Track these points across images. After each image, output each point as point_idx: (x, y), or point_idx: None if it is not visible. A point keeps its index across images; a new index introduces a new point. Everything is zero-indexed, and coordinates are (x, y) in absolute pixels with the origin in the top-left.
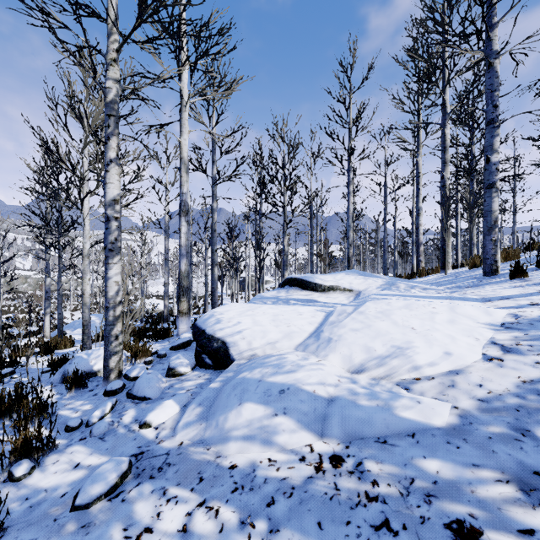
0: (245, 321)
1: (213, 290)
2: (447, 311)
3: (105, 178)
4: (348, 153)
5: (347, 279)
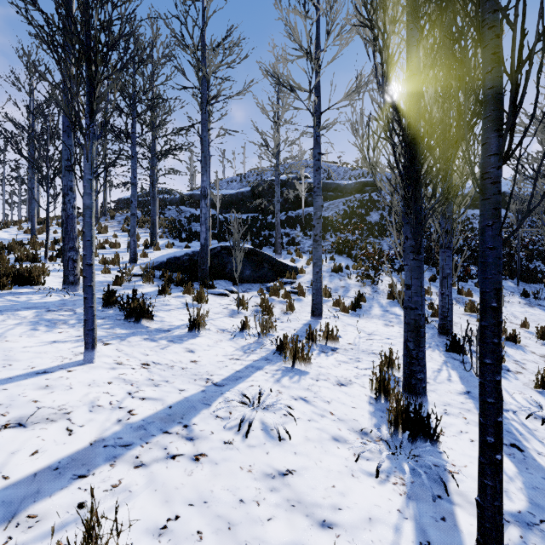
0: None
1: None
2: None
3: None
4: None
5: None
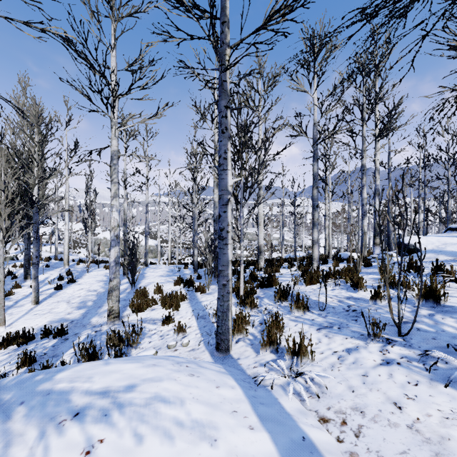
0: (422, 240)
1: (389, 236)
2: None
3: (362, 191)
4: None
5: None
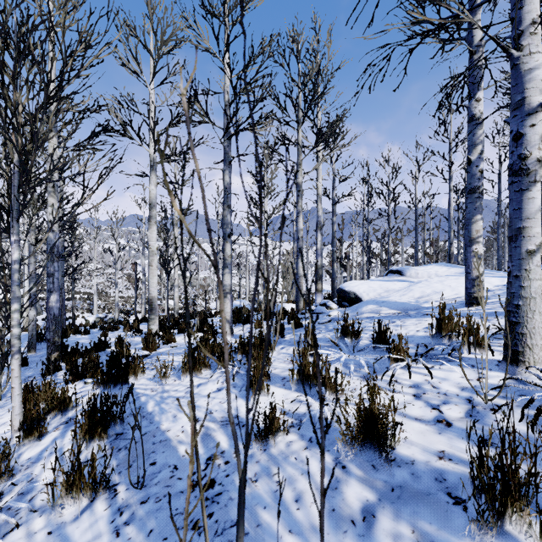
0: (364, 286)
1: (333, 280)
2: None
3: (297, 220)
4: (448, 164)
5: (434, 269)
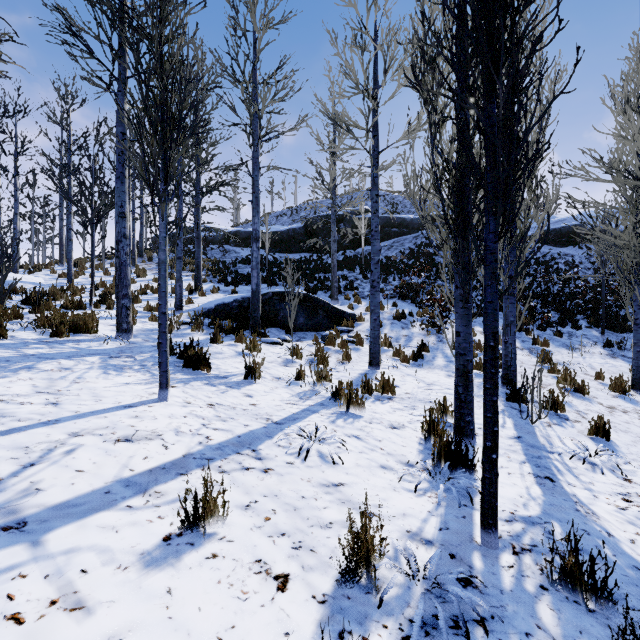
0: None
1: None
2: (29, 276)
3: None
4: None
5: None
